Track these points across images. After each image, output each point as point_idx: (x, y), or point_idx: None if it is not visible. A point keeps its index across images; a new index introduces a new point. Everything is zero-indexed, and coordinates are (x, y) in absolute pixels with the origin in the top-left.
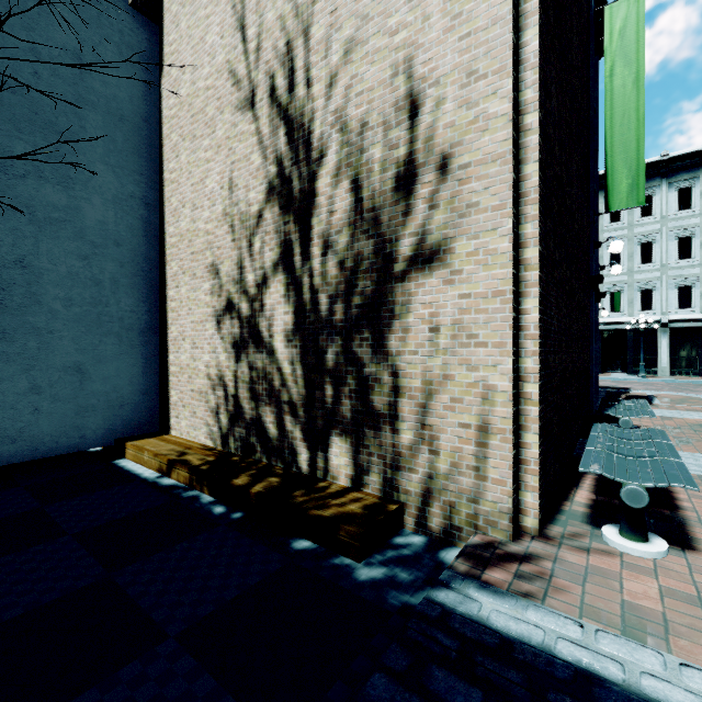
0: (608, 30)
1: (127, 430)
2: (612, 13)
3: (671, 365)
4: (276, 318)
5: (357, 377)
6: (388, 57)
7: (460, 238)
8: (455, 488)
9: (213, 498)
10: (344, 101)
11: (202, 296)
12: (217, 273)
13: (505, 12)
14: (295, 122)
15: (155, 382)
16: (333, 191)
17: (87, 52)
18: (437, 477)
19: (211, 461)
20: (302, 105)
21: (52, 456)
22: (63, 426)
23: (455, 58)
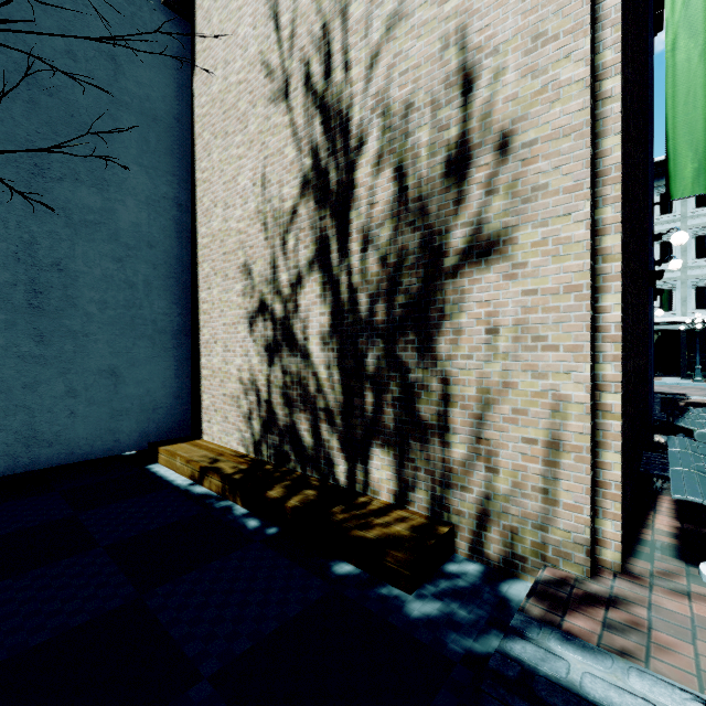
0: None
1: (160, 434)
2: None
3: None
4: (312, 320)
5: (400, 384)
6: (437, 29)
7: (523, 226)
8: (518, 512)
9: (246, 510)
10: (387, 82)
11: (234, 298)
12: (250, 273)
13: None
14: (332, 109)
15: (187, 385)
16: (374, 181)
17: (121, 52)
18: (495, 498)
19: (243, 469)
20: (339, 91)
21: (87, 460)
22: (97, 429)
23: (518, 21)
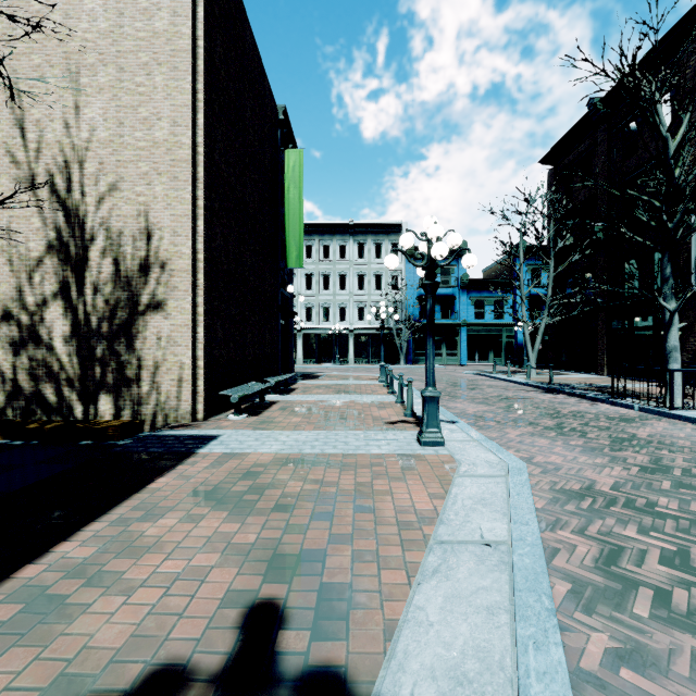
0: (287, 164)
1: None
2: (289, 155)
3: (355, 357)
4: (56, 328)
5: (117, 362)
6: (136, 205)
7: (171, 300)
8: (169, 407)
9: (8, 441)
10: (109, 215)
11: None
12: None
13: (189, 214)
14: (72, 212)
15: None
16: (102, 261)
17: None
18: (160, 404)
19: None
20: (78, 204)
21: None
22: None
23: (169, 222)
